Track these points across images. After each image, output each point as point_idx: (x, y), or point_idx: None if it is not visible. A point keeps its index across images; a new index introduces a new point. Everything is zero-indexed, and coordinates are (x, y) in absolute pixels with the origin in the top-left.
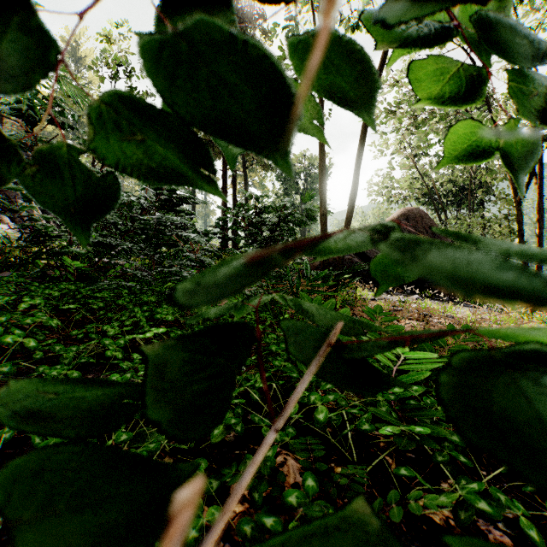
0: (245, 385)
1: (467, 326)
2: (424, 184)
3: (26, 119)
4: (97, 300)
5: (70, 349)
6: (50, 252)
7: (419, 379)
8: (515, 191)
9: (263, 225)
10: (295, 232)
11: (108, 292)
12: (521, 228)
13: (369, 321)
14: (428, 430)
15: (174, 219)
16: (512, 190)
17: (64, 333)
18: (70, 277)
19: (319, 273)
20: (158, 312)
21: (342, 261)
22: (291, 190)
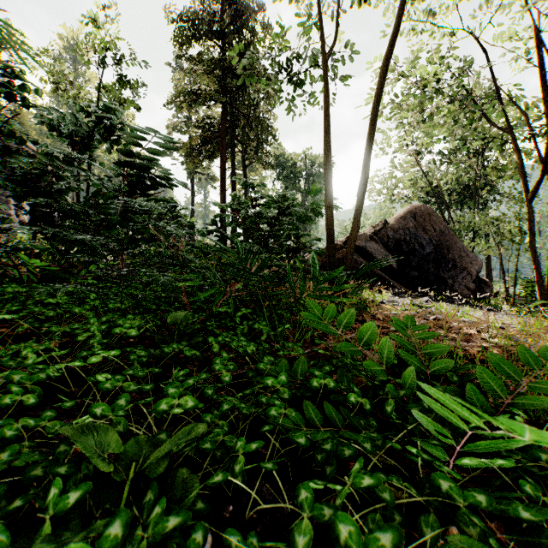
0: (213, 478)
1: (547, 348)
2: (427, 182)
3: None
4: (47, 307)
5: None
6: (2, 248)
7: (506, 448)
8: (525, 187)
9: (260, 218)
10: (296, 229)
11: (67, 297)
12: (532, 227)
13: (401, 339)
14: None
15: (141, 202)
16: (522, 187)
17: None
18: (33, 278)
19: (332, 273)
20: (119, 324)
21: (351, 259)
22: (291, 189)
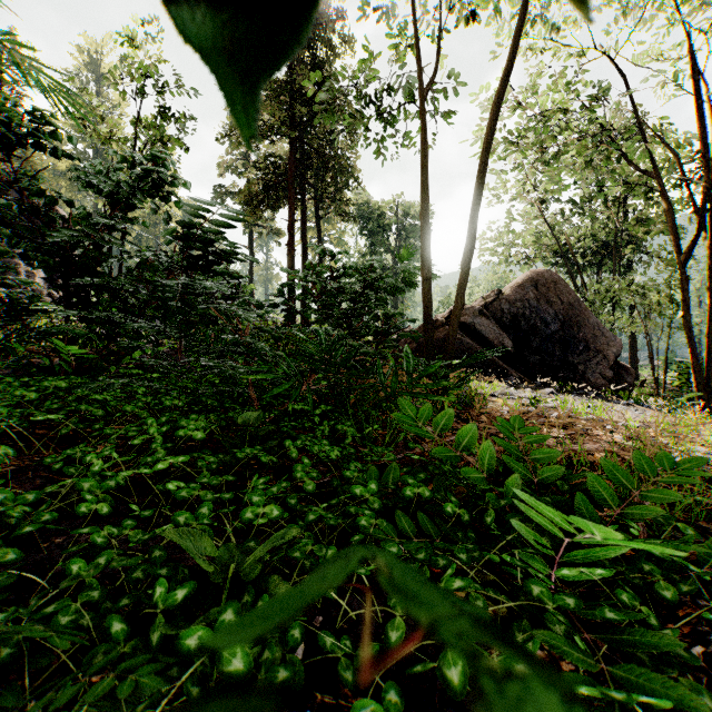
0: None
1: (666, 454)
2: (554, 239)
3: (2, 141)
4: (94, 405)
5: (24, 497)
6: (33, 333)
7: (605, 557)
8: (678, 247)
9: (342, 293)
10: (386, 303)
11: (114, 393)
12: (686, 297)
13: (506, 443)
14: (667, 702)
15: (207, 284)
16: (674, 246)
17: (39, 458)
18: (66, 367)
19: (428, 368)
20: (182, 426)
21: (453, 344)
22: (378, 247)
